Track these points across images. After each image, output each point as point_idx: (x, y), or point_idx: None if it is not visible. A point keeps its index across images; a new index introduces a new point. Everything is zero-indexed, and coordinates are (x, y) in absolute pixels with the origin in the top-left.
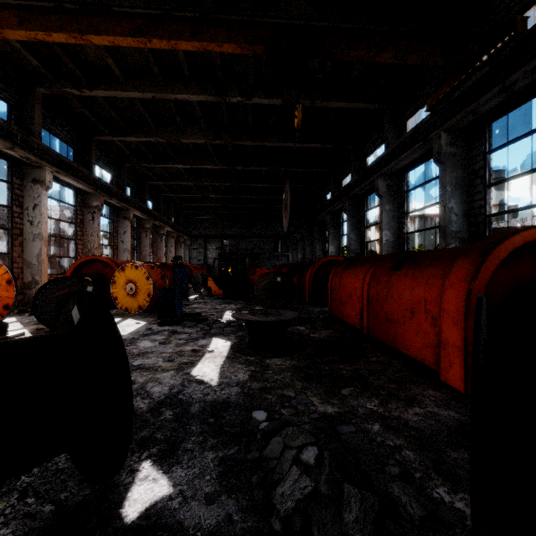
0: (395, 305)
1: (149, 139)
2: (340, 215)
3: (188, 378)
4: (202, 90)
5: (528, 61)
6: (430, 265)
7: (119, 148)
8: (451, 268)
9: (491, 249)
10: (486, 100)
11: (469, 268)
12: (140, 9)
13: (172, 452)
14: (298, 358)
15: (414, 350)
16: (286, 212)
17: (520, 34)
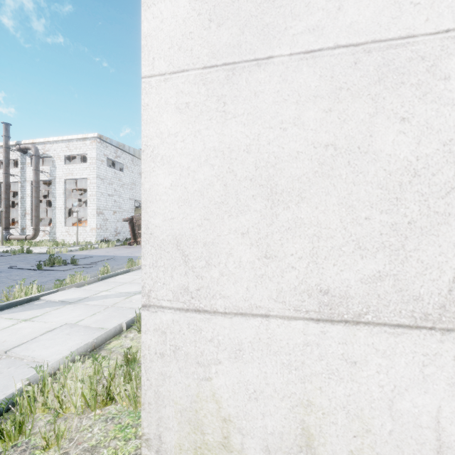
0: None
1: None
2: None
3: None
4: None
5: None
6: None
7: None
8: None
9: None
10: None
11: None
12: None
13: None
14: None
15: None
16: None
17: None
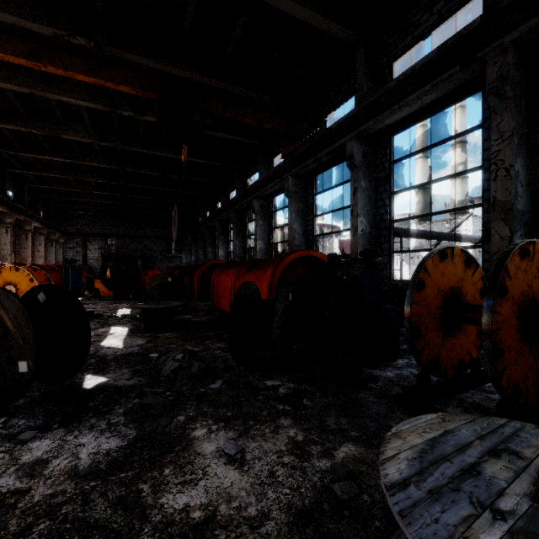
0: None
1: (19, 128)
2: (228, 223)
3: (99, 347)
4: (91, 97)
5: (325, 148)
6: (263, 269)
7: None
8: (267, 270)
9: (281, 261)
10: (309, 163)
11: (272, 270)
12: (28, 24)
13: (102, 371)
14: (182, 332)
15: None
16: (175, 227)
17: (323, 130)
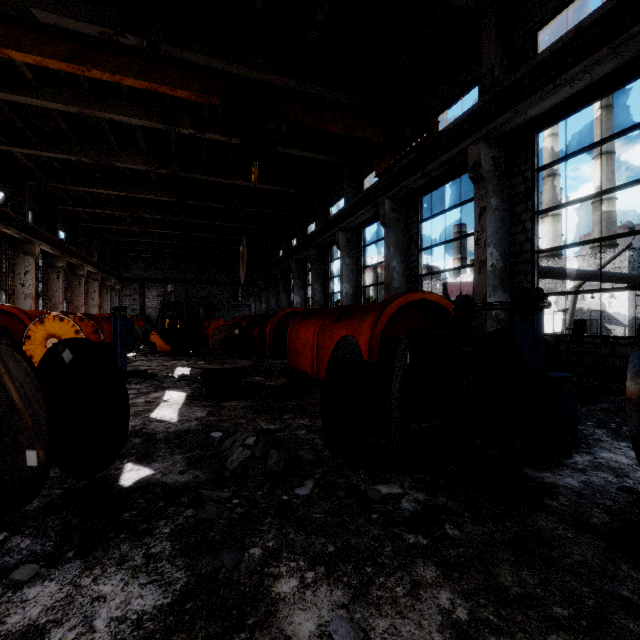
0: None
1: (68, 156)
2: (306, 264)
3: (148, 419)
4: (145, 114)
5: (438, 157)
6: (358, 318)
7: (18, 160)
8: (365, 320)
9: (386, 306)
10: (414, 180)
11: (373, 320)
12: (71, 23)
13: (148, 457)
14: (252, 400)
15: None
16: (243, 265)
17: (434, 134)
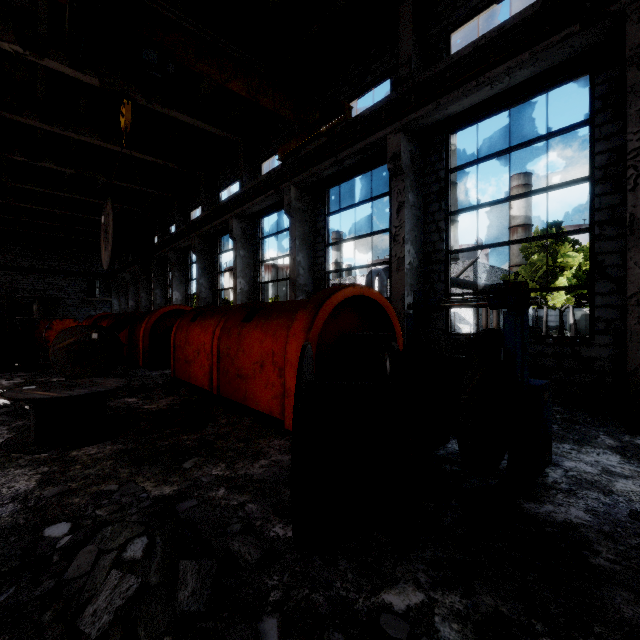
0: (246, 359)
1: None
2: (188, 255)
3: None
4: None
5: (352, 144)
6: (278, 317)
7: None
8: (294, 319)
9: (322, 302)
10: (325, 166)
11: (307, 319)
12: None
13: None
14: (125, 440)
15: (263, 404)
16: (107, 242)
17: (347, 119)
